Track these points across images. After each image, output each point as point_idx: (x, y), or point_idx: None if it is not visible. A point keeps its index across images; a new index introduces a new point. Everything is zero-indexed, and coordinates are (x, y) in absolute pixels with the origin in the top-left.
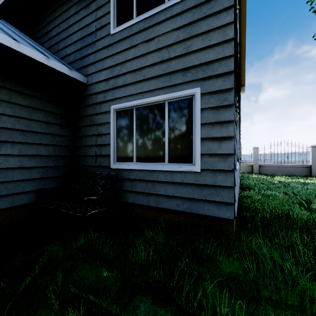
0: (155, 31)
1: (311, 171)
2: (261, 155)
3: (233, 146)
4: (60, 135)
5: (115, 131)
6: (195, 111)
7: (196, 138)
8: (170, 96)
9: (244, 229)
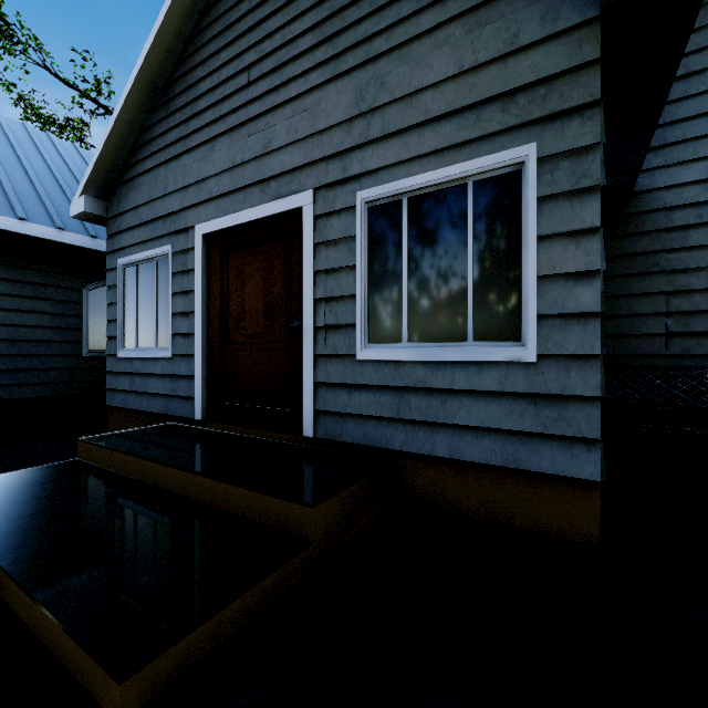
0: None
1: None
2: None
3: None
4: None
5: None
6: None
7: None
8: None
9: None
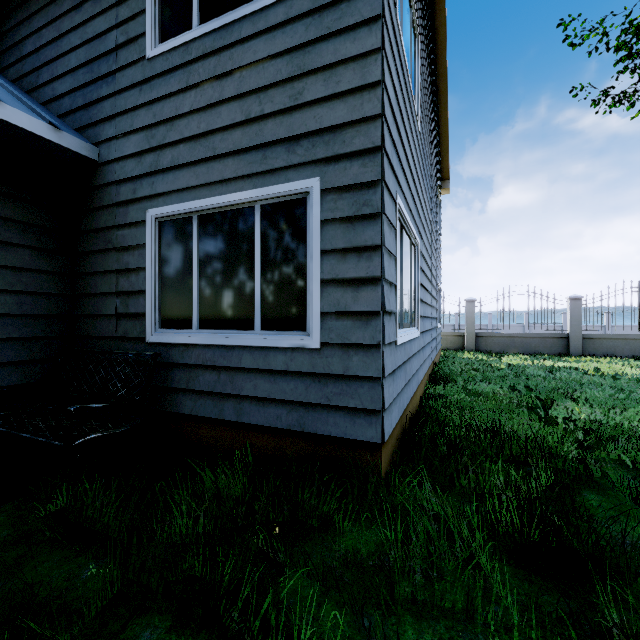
0: (235, 57)
1: (568, 344)
2: (489, 314)
3: (381, 297)
4: (37, 271)
5: (157, 264)
6: (310, 225)
7: (312, 280)
8: (263, 193)
9: (413, 461)
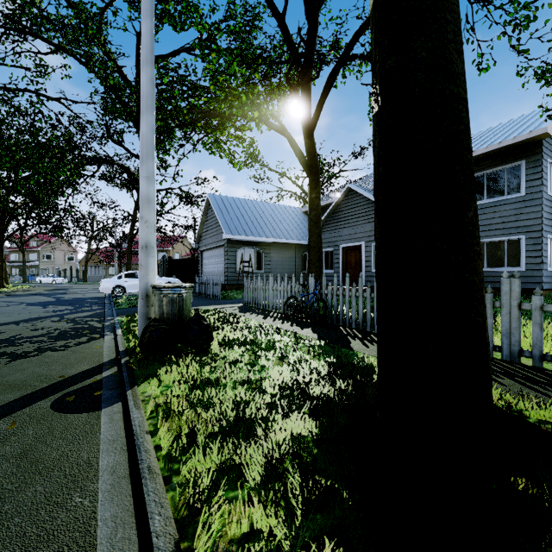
0: (499, 208)
1: None
2: None
3: (541, 260)
4: None
5: None
6: (522, 245)
7: (522, 257)
8: (507, 238)
9: None
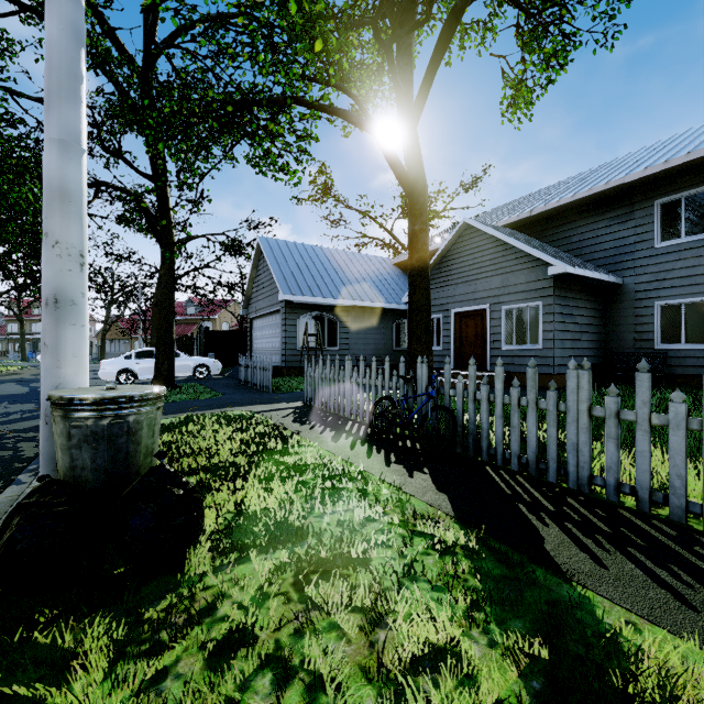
0: None
1: None
2: None
3: None
4: (599, 325)
5: (659, 321)
6: None
7: None
8: None
9: None
